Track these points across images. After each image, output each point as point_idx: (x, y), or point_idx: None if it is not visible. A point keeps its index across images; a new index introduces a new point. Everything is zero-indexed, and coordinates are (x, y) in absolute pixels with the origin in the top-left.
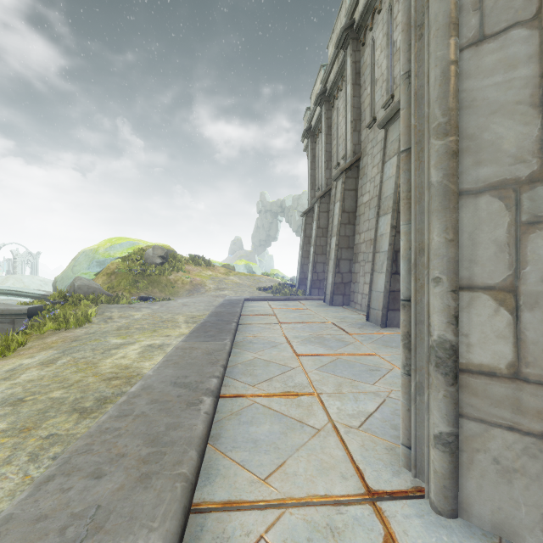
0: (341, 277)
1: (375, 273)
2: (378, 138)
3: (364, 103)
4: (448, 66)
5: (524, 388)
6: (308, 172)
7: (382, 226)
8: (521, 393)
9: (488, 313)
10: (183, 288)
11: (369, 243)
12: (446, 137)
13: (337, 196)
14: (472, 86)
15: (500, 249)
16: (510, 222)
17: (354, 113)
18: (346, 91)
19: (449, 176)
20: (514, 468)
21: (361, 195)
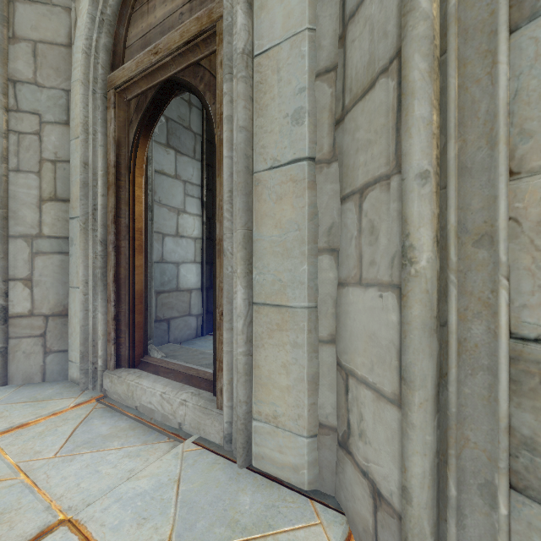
0: None
1: None
2: None
3: None
4: (1, 177)
5: (35, 318)
6: None
7: None
8: (34, 321)
9: (21, 290)
10: None
11: None
12: (0, 210)
13: None
14: (14, 189)
15: (26, 262)
16: (30, 252)
17: None
18: None
19: (1, 228)
20: (31, 352)
21: None
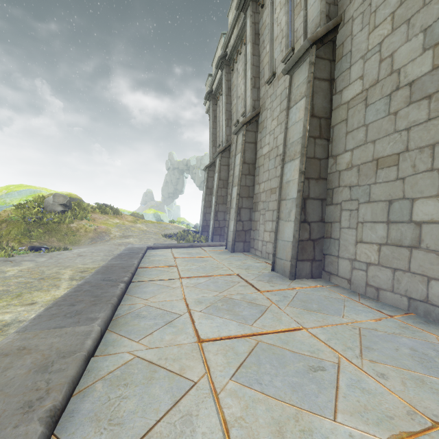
0: (242, 224)
1: (281, 221)
2: (278, 92)
3: (263, 62)
4: None
5: None
6: (210, 131)
7: (288, 173)
8: None
9: None
10: (86, 236)
11: (269, 192)
12: None
13: (238, 148)
14: None
15: None
16: None
17: (253, 70)
18: (246, 50)
19: None
20: None
21: (260, 148)
